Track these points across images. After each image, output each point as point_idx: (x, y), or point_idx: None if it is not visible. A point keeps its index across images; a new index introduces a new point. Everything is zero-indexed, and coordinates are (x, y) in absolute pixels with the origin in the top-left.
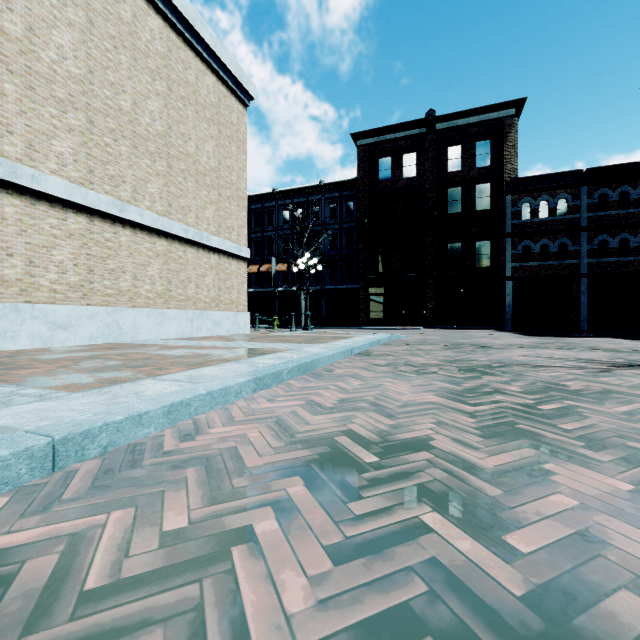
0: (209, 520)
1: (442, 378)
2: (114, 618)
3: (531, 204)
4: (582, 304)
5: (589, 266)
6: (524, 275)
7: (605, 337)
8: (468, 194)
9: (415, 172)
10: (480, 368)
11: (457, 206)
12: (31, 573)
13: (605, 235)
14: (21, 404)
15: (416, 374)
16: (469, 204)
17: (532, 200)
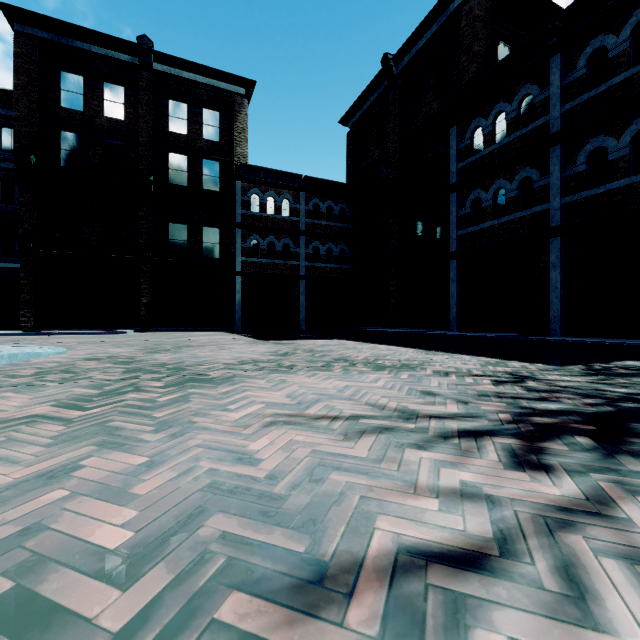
0: None
1: None
2: None
3: (260, 197)
4: (301, 305)
5: (306, 269)
6: (254, 271)
7: (329, 338)
8: (195, 167)
9: (123, 114)
10: None
11: (182, 178)
12: None
13: (318, 242)
14: None
15: None
16: (196, 179)
17: (261, 193)
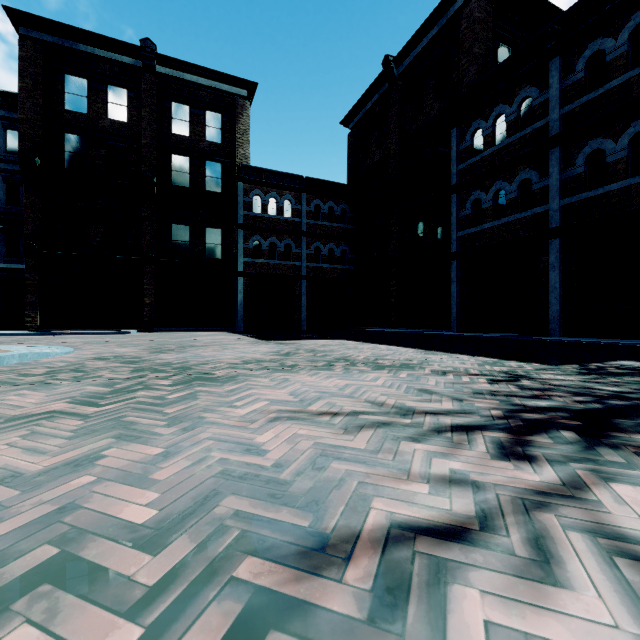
0: None
1: None
2: None
3: (262, 198)
4: (303, 305)
5: (308, 269)
6: (255, 272)
7: (330, 338)
8: (197, 168)
9: (126, 116)
10: None
11: (184, 179)
12: None
13: (319, 242)
14: None
15: None
16: (199, 181)
17: (263, 194)
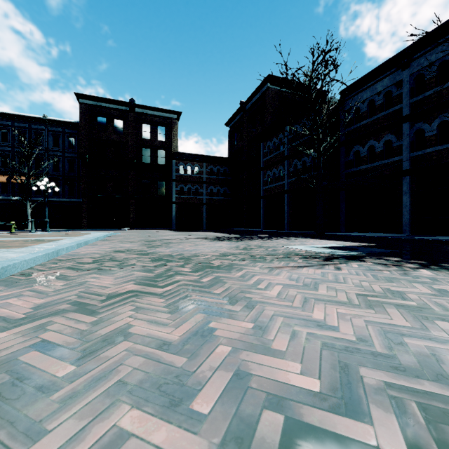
0: (104, 255)
1: (139, 243)
2: (103, 257)
3: (184, 166)
4: (204, 217)
5: (206, 200)
6: (181, 202)
7: (206, 231)
8: (154, 154)
9: (122, 133)
10: (152, 241)
11: (148, 159)
12: (85, 258)
13: (212, 186)
14: (13, 250)
15: (130, 243)
16: (154, 159)
17: (184, 164)
